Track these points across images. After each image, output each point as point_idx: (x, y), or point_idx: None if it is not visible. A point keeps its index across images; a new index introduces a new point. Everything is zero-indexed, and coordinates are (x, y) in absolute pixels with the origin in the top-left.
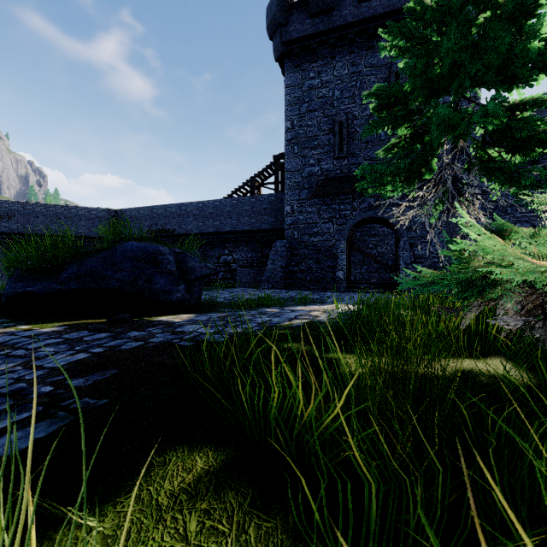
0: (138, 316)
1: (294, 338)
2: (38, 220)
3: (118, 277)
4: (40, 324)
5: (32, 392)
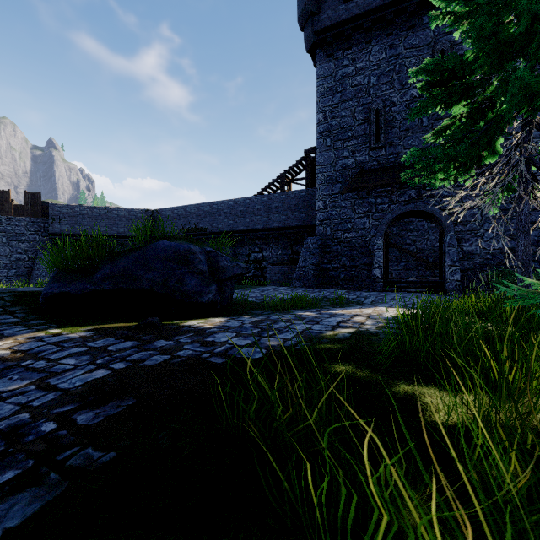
0: (169, 318)
1: (345, 357)
2: (85, 222)
3: (149, 277)
4: (71, 327)
5: (31, 431)
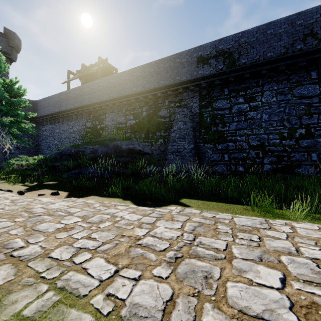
0: None
1: None
2: None
3: None
4: None
5: None
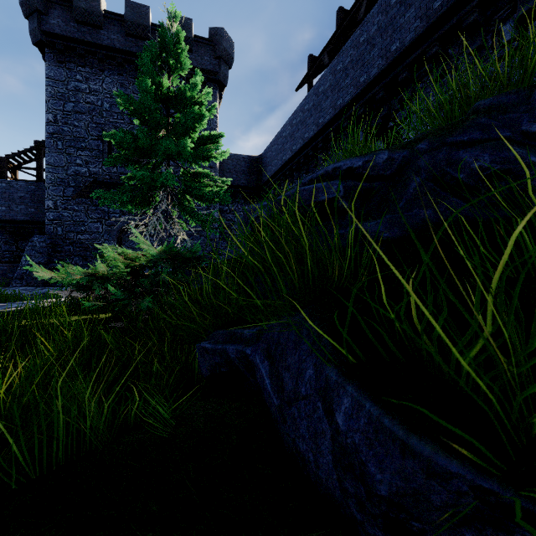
0: None
1: None
2: None
3: None
4: None
5: None
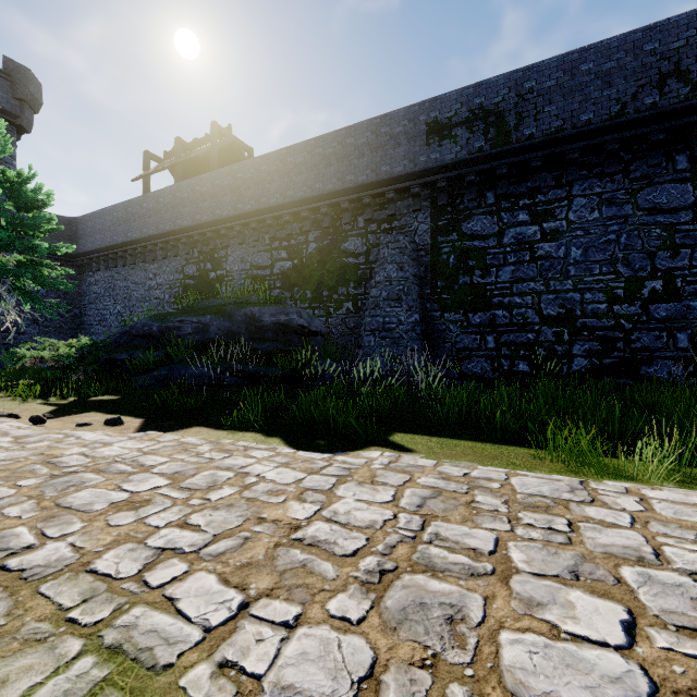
0: None
1: None
2: None
3: None
4: None
5: None
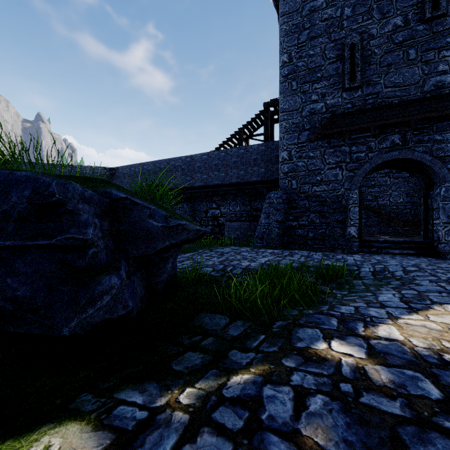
0: None
1: None
2: None
3: None
4: None
5: None
